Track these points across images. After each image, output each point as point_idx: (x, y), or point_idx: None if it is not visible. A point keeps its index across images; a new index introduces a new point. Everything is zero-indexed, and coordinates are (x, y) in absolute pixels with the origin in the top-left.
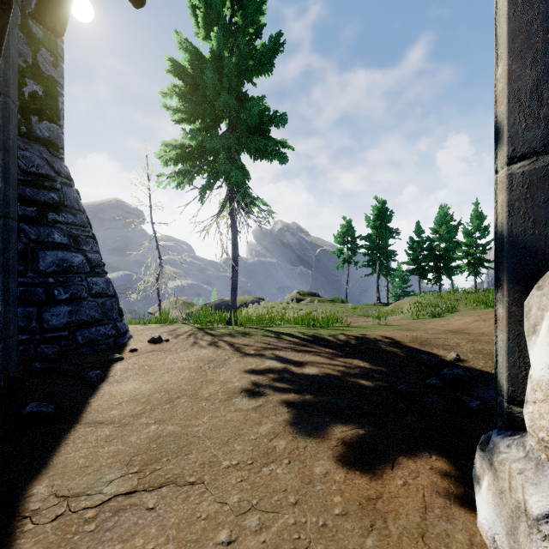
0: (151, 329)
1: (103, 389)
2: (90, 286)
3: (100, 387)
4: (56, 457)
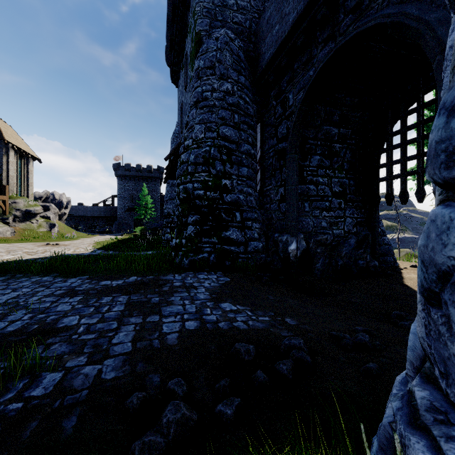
0: (406, 263)
1: (404, 274)
2: (383, 240)
3: (402, 274)
4: (404, 281)
